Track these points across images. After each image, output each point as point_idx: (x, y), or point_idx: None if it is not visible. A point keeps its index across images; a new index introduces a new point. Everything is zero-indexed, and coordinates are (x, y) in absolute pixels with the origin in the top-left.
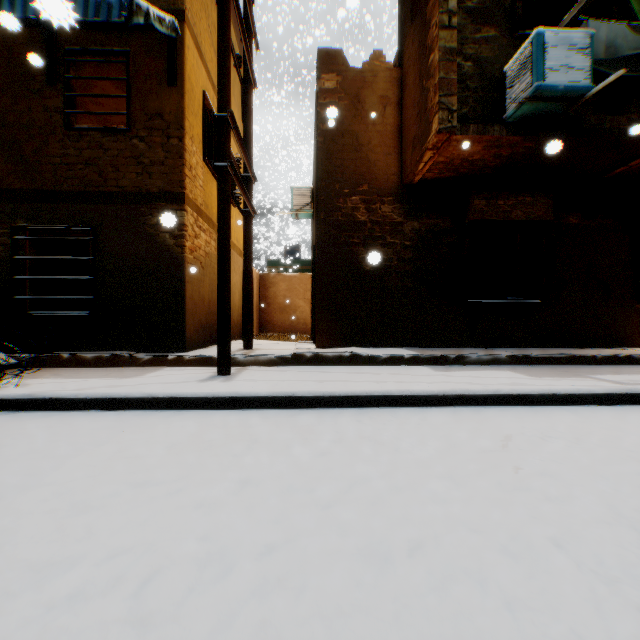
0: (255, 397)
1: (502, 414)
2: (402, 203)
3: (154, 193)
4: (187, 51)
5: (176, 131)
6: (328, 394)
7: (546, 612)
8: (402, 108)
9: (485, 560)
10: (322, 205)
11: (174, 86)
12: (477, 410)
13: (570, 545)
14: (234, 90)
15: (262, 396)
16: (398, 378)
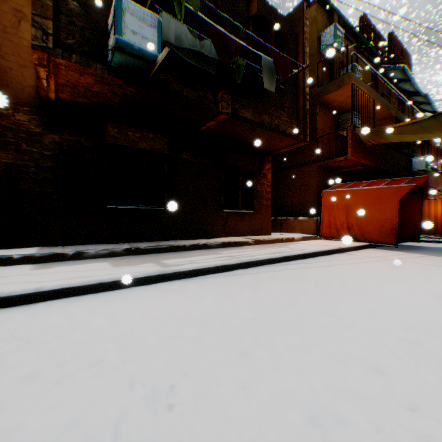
0: None
1: (22, 313)
2: (42, 116)
3: None
4: None
5: None
6: None
7: None
8: None
9: None
10: None
11: None
12: (4, 312)
13: None
14: None
15: None
16: None
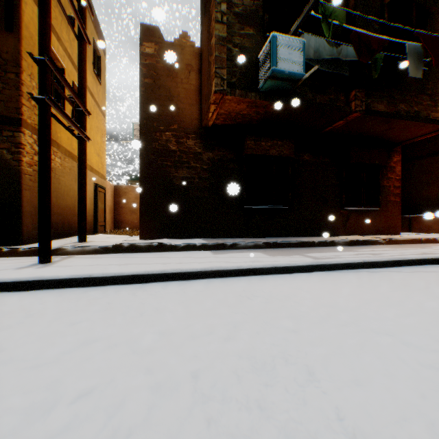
0: (57, 279)
1: (238, 282)
2: (201, 139)
3: None
4: (25, 5)
5: (14, 68)
6: (118, 274)
7: (141, 434)
8: (201, 74)
9: (129, 397)
10: (144, 136)
11: (12, 31)
12: (225, 280)
13: (204, 375)
14: None
15: (64, 278)
16: (181, 260)
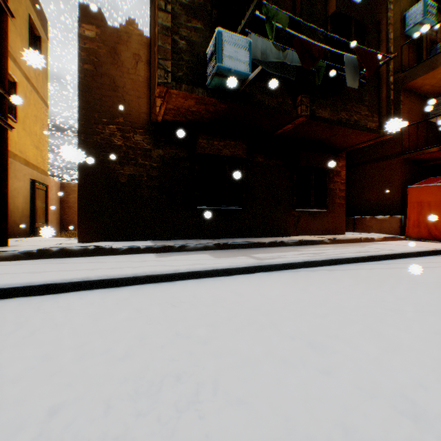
0: None
1: (172, 287)
2: (151, 135)
3: None
4: None
5: None
6: (27, 284)
7: None
8: (150, 66)
9: None
10: (83, 128)
11: None
12: (158, 286)
13: (66, 410)
14: (16, 21)
15: None
16: (115, 265)
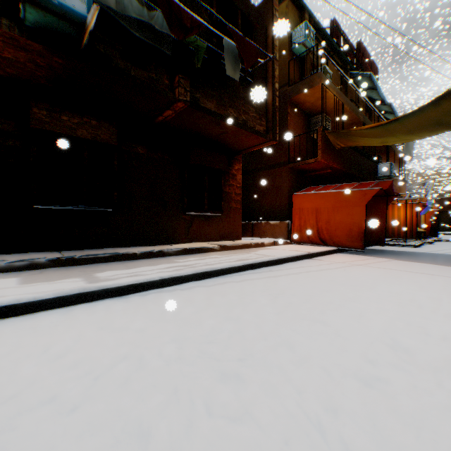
0: None
1: None
2: None
3: None
4: None
5: None
6: None
7: None
8: None
9: None
10: None
11: None
12: None
13: None
14: None
15: None
16: None
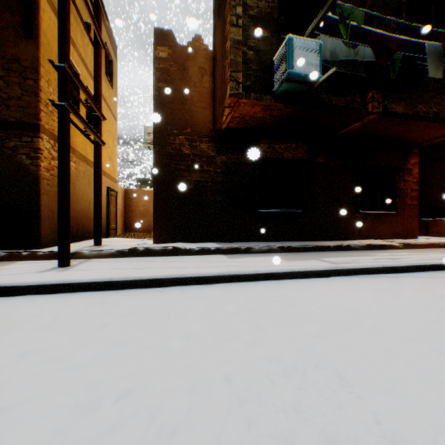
0: (79, 283)
1: (256, 287)
2: (215, 143)
3: (13, 122)
4: (43, 13)
5: (33, 74)
6: (138, 278)
7: (185, 433)
8: (214, 77)
9: (168, 398)
10: (157, 140)
11: (31, 39)
12: (243, 285)
13: (237, 378)
14: None
15: (85, 282)
16: (198, 264)
